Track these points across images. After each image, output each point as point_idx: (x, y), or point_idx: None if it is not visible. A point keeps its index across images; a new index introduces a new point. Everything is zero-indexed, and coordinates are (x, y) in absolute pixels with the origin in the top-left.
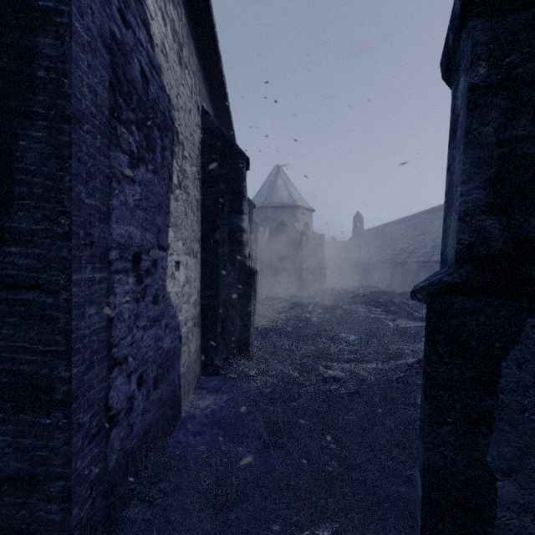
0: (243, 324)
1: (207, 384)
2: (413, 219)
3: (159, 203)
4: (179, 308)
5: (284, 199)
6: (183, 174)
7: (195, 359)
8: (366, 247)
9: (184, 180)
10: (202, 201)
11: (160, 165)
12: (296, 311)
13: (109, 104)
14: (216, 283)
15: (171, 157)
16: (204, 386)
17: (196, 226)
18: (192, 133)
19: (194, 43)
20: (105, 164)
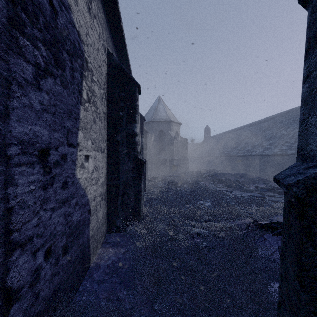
0: (136, 198)
1: (111, 240)
2: (240, 130)
3: (68, 111)
4: (88, 189)
5: (163, 117)
6: (92, 92)
7: (102, 223)
8: (212, 146)
9: (93, 97)
10: (108, 114)
11: (70, 82)
12: (171, 186)
13: (8, 13)
14: (117, 170)
15: (81, 78)
16: (109, 241)
17: (103, 131)
18: (100, 65)
19: (101, 3)
20: (2, 66)
